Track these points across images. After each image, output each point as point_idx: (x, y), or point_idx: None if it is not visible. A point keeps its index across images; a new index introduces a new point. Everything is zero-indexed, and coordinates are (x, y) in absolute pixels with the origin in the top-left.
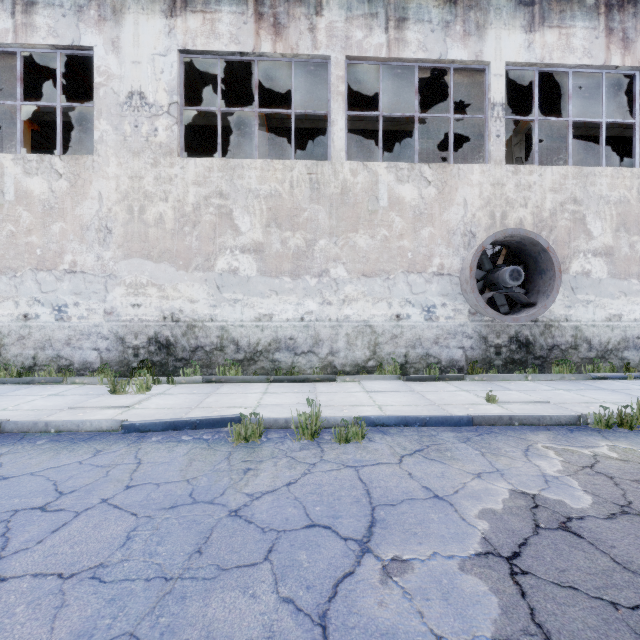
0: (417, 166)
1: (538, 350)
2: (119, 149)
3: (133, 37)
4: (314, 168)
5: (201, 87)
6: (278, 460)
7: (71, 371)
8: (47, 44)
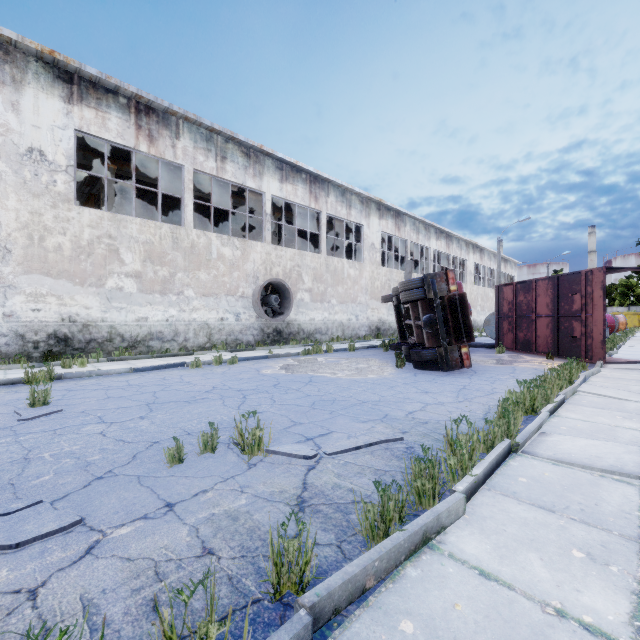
0: (232, 238)
1: (285, 335)
2: (19, 189)
3: (33, 106)
4: (175, 230)
5: None
6: (217, 368)
7: None
8: None
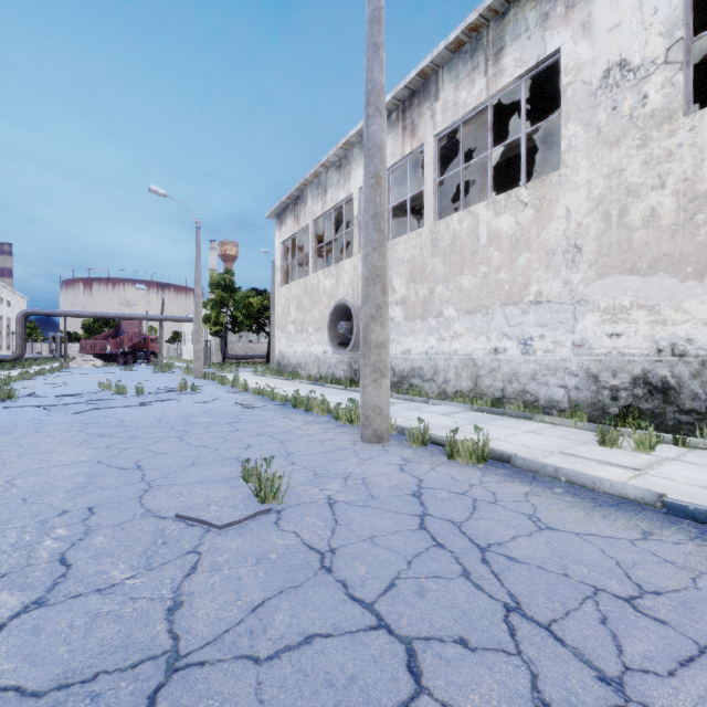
0: None
1: None
2: (590, 148)
3: None
4: None
5: (697, 7)
6: None
7: (536, 407)
8: (513, 79)
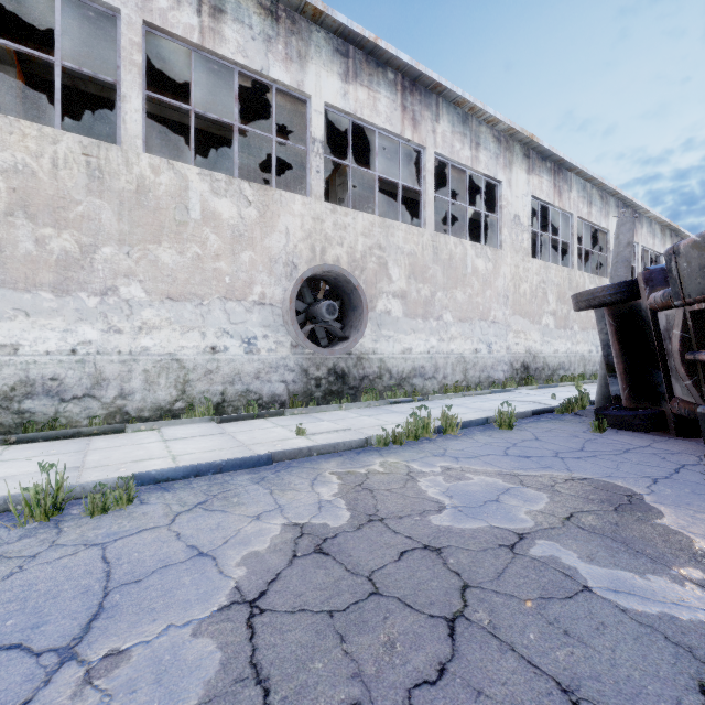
0: (236, 181)
1: (352, 381)
2: None
3: None
4: (94, 149)
5: None
6: None
7: None
8: None
